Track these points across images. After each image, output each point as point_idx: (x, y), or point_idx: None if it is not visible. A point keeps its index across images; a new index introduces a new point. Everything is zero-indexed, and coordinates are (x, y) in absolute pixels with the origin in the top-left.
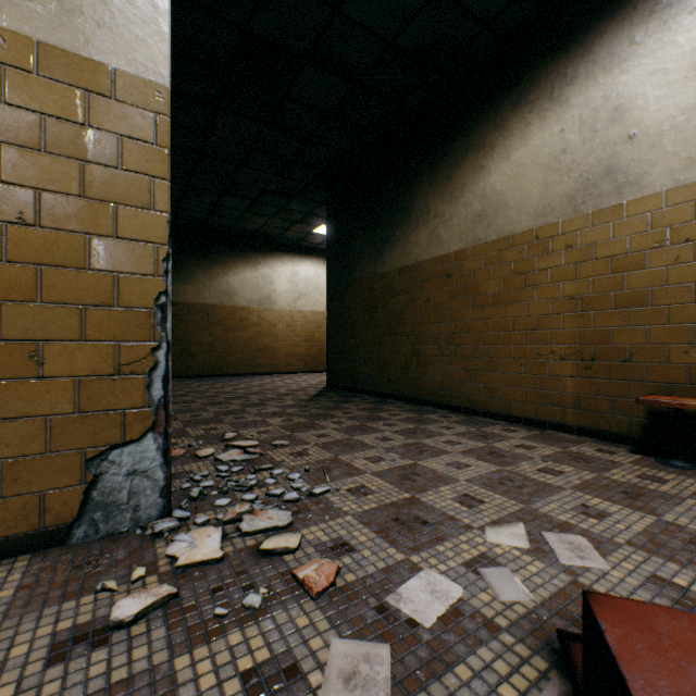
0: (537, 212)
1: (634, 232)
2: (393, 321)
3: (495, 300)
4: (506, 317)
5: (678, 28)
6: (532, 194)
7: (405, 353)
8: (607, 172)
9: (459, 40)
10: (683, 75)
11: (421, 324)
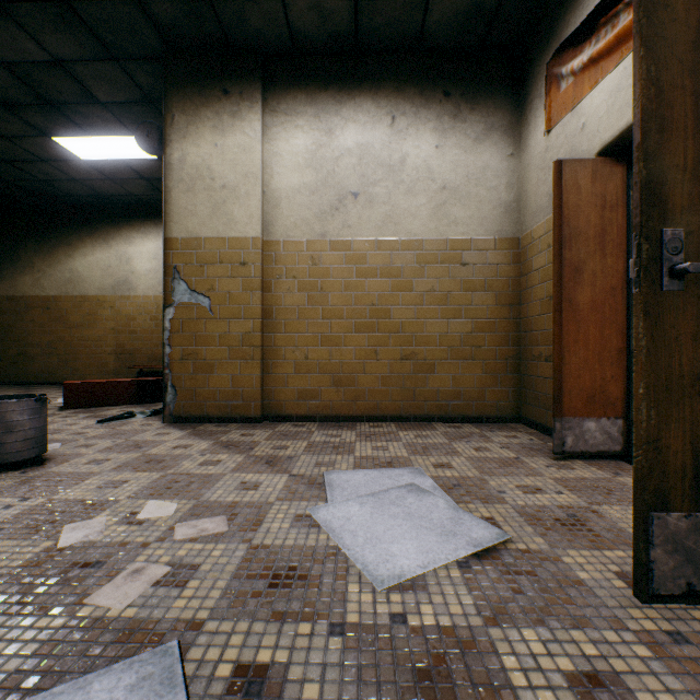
0: (100, 288)
1: (135, 307)
2: (2, 331)
3: (79, 326)
4: (85, 334)
5: (146, 242)
6: (97, 279)
7: (14, 353)
8: (126, 282)
9: (56, 194)
10: (148, 259)
11: (29, 335)
